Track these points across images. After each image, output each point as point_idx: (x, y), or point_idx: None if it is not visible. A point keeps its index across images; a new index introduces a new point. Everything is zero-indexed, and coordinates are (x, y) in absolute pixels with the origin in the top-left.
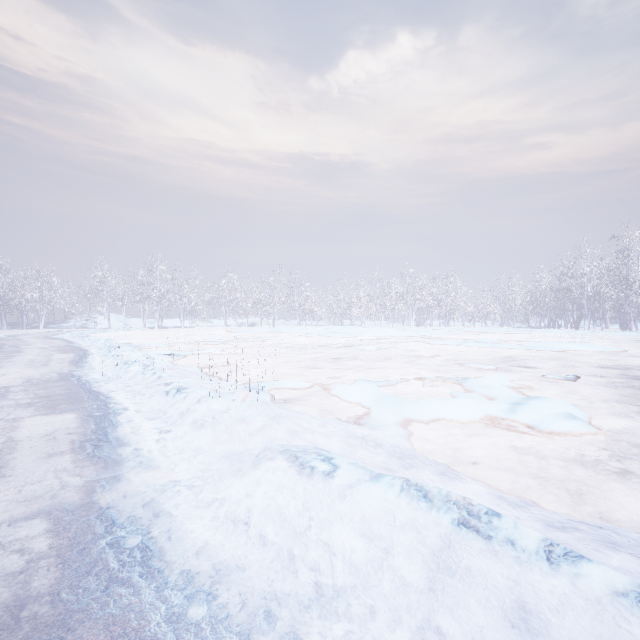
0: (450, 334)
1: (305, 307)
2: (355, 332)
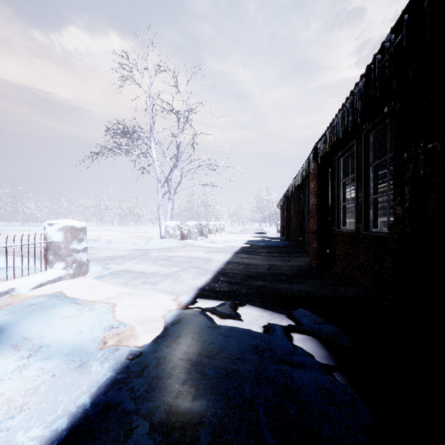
0: (126, 229)
1: (28, 212)
2: None
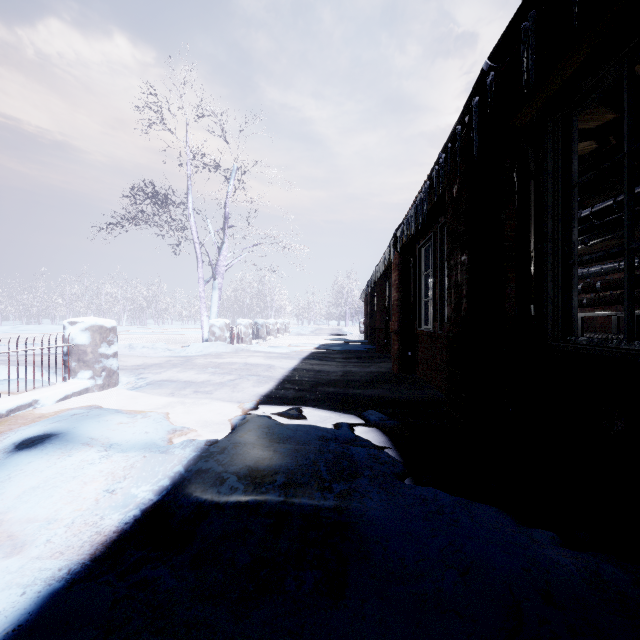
0: (143, 329)
1: None
2: (49, 329)
